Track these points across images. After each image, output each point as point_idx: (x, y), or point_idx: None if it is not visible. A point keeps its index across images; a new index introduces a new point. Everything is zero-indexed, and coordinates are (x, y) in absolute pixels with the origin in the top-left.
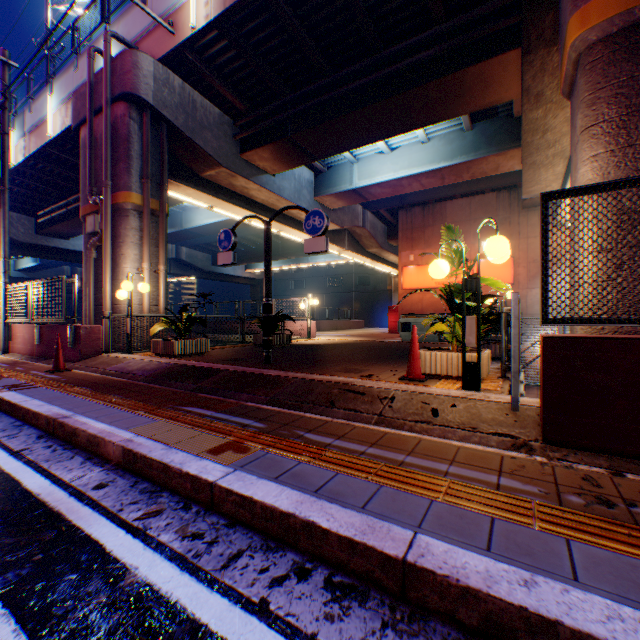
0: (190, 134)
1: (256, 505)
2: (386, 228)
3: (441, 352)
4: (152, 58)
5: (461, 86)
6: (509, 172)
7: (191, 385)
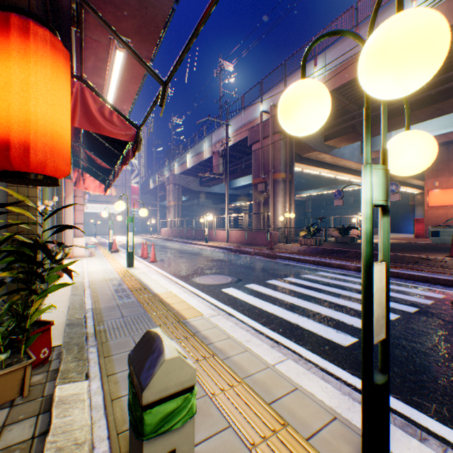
0: (303, 140)
1: (414, 275)
2: None
3: None
4: None
5: None
6: None
7: (341, 255)
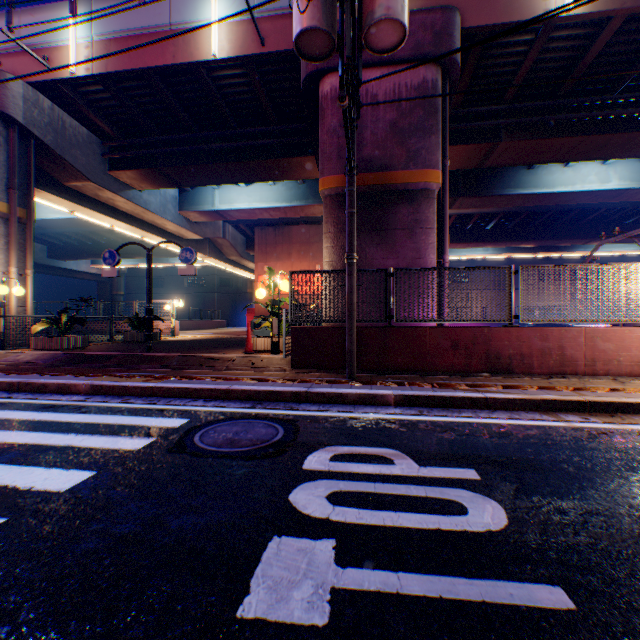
0: (60, 151)
1: (175, 388)
2: (246, 239)
3: (265, 338)
4: (22, 81)
5: (290, 166)
6: None
7: (98, 365)
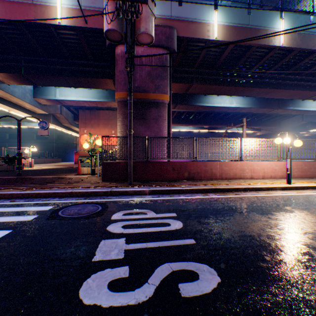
0: None
1: (42, 193)
2: (74, 115)
3: (88, 167)
4: None
5: (100, 82)
6: None
7: None
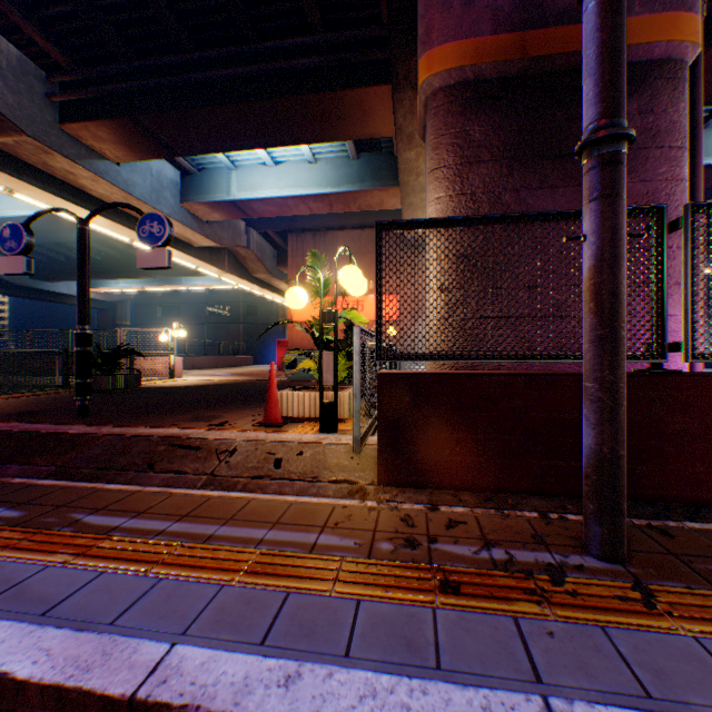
0: None
1: None
2: (277, 252)
3: (305, 392)
4: None
5: (342, 108)
6: (396, 211)
7: None
